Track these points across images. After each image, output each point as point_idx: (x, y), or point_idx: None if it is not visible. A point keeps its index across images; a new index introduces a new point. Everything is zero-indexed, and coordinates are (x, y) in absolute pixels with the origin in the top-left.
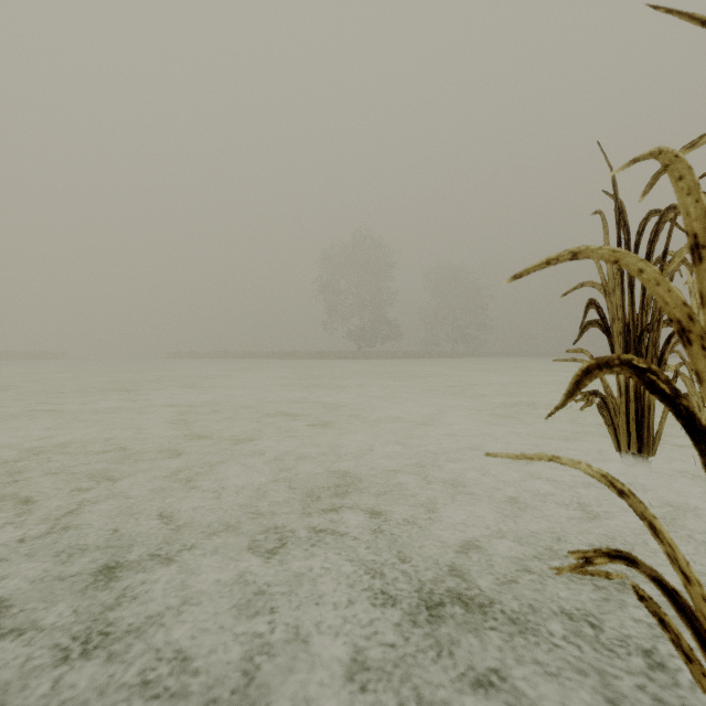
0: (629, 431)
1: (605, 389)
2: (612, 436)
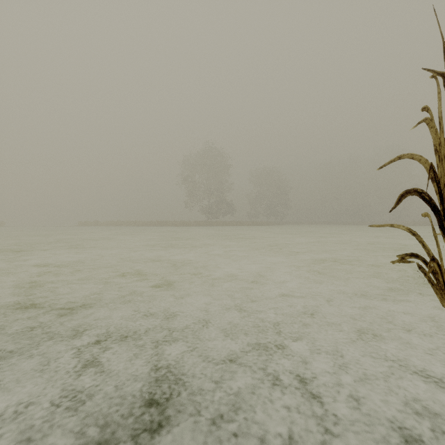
0: None
1: (439, 254)
2: (444, 300)
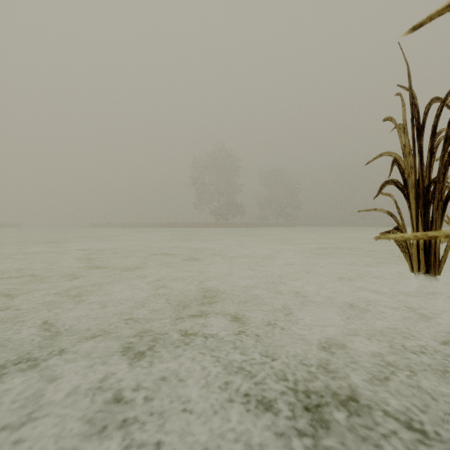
0: (419, 258)
1: (403, 226)
2: (408, 261)
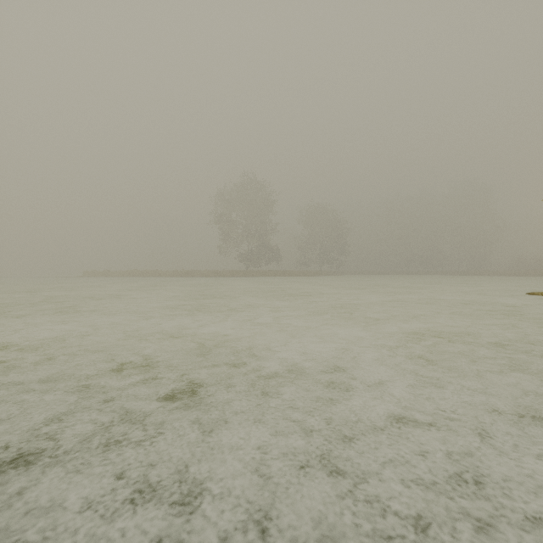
0: None
1: None
2: None
